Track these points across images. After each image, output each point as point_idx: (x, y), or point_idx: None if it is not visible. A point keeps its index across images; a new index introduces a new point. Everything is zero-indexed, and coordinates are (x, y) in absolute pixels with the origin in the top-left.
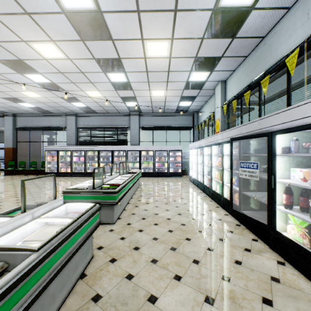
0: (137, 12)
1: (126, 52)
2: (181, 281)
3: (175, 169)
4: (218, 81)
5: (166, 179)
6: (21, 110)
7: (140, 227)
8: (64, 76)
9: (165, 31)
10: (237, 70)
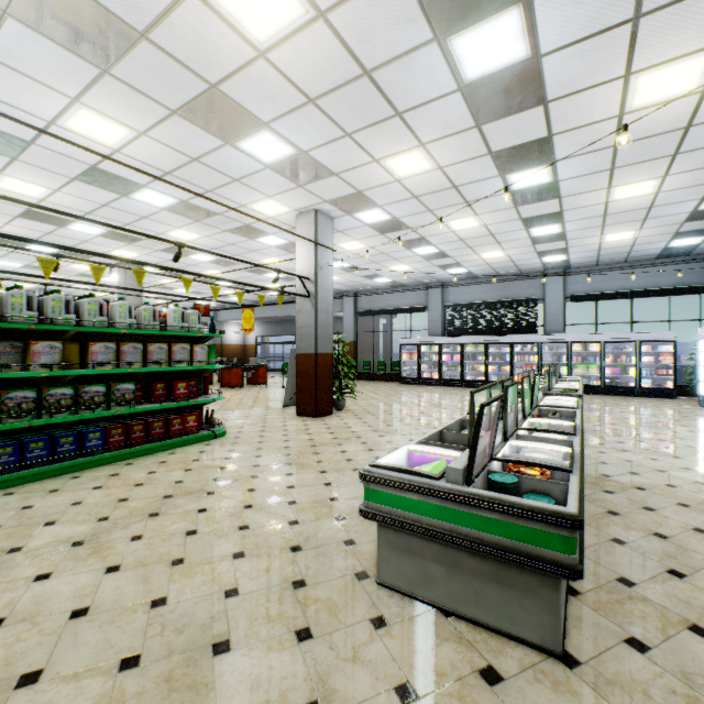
0: (610, 170)
1: (574, 204)
2: (691, 470)
3: (655, 381)
4: None
5: (634, 400)
6: (368, 287)
7: (617, 440)
8: (463, 242)
9: (652, 173)
10: None
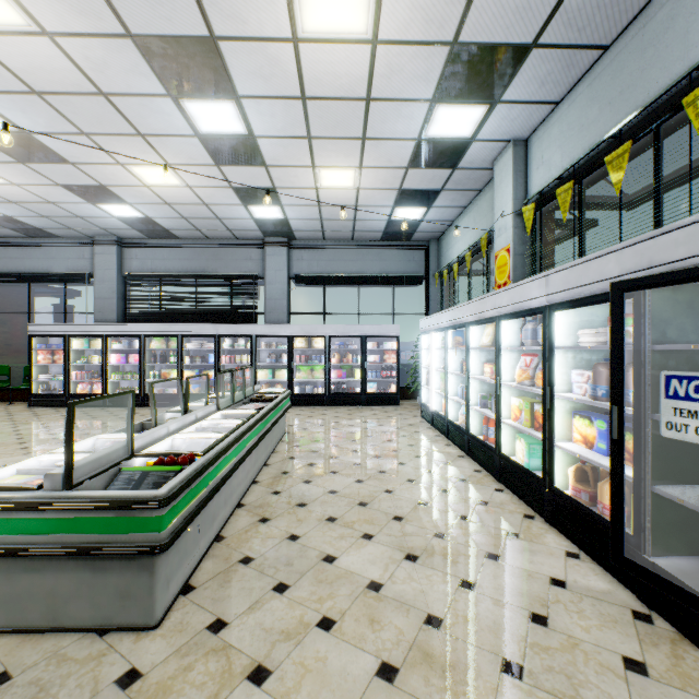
0: None
1: (230, 12)
2: None
3: (381, 384)
4: (506, 141)
5: (359, 412)
6: None
7: (259, 645)
8: (51, 106)
9: None
10: (570, 100)
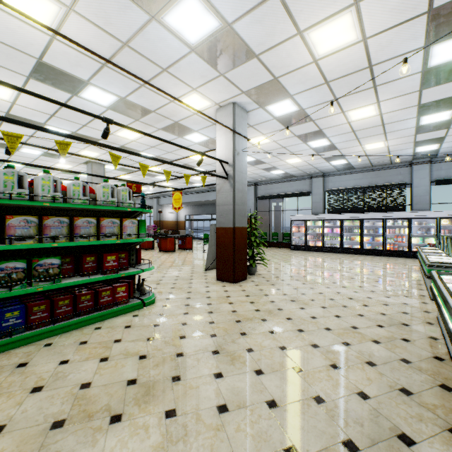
0: None
1: None
2: None
3: None
4: None
5: None
6: (265, 178)
7: None
8: (354, 134)
9: None
10: None
